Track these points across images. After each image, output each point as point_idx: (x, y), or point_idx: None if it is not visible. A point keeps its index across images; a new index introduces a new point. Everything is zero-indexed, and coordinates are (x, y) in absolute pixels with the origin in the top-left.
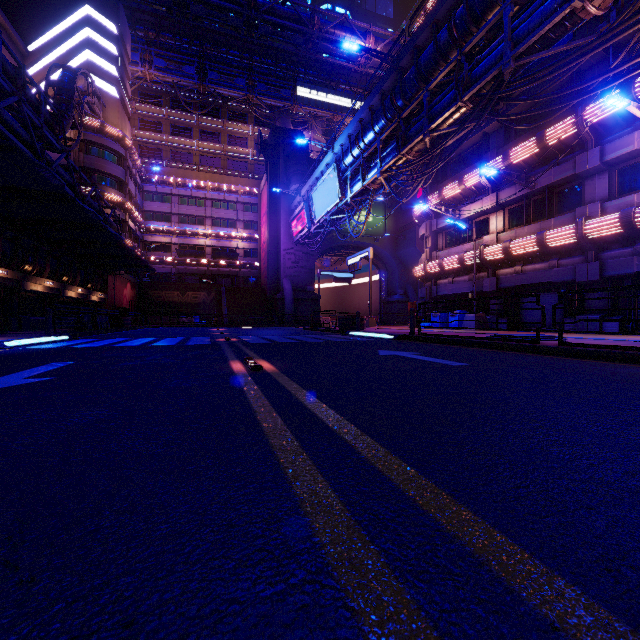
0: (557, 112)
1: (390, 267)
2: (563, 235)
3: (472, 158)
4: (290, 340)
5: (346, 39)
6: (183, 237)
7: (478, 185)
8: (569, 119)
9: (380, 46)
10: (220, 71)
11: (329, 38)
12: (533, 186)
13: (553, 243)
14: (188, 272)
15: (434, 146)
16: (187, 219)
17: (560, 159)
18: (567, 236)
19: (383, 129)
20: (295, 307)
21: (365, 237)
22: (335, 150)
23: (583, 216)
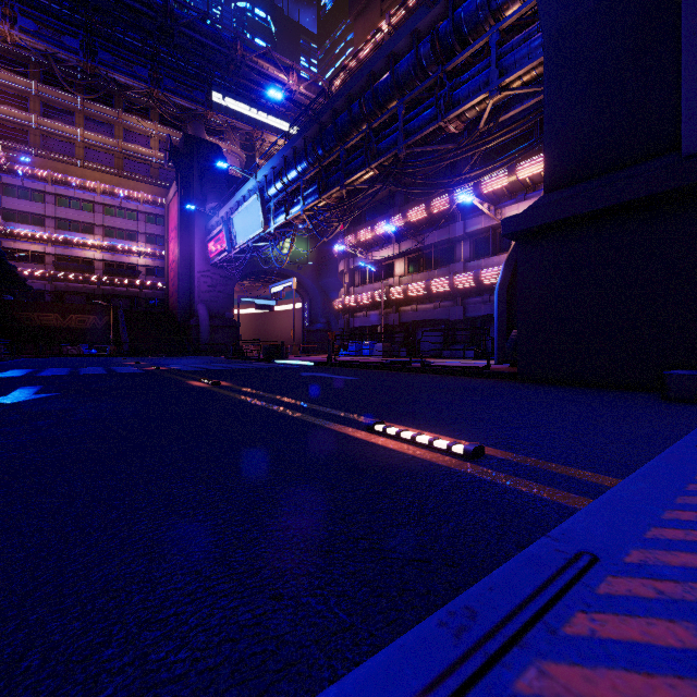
0: (435, 193)
1: (313, 296)
2: (442, 284)
3: (382, 209)
4: (221, 367)
5: (270, 71)
6: (63, 247)
7: (386, 234)
8: (445, 196)
9: (303, 85)
10: (115, 53)
11: (252, 66)
12: (424, 242)
13: (436, 289)
14: (70, 290)
15: (350, 197)
16: (68, 225)
17: (441, 224)
18: (444, 285)
19: (306, 171)
20: (212, 335)
21: (288, 264)
22: (258, 179)
23: (453, 271)
